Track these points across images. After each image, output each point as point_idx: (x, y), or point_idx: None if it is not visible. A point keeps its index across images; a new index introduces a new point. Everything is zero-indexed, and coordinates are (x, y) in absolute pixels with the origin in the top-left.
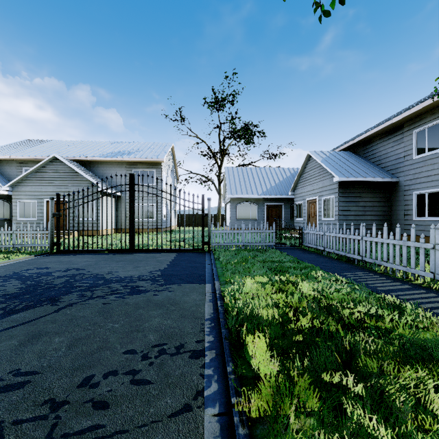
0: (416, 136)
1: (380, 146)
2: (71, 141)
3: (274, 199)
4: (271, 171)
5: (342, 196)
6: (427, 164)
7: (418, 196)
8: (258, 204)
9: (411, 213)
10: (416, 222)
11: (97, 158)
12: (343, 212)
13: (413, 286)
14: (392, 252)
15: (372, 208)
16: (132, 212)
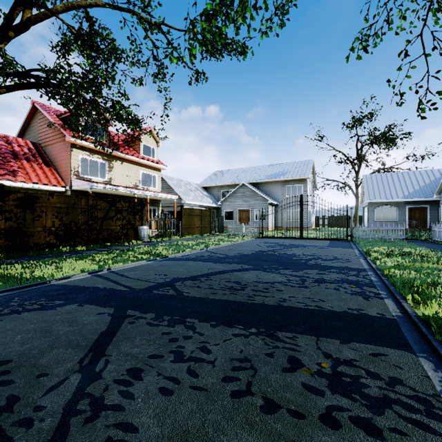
0: None
1: None
2: (241, 169)
3: (417, 201)
4: (416, 174)
5: None
6: None
7: None
8: (398, 206)
9: None
10: None
11: (263, 181)
12: None
13: None
14: None
15: None
16: (301, 217)
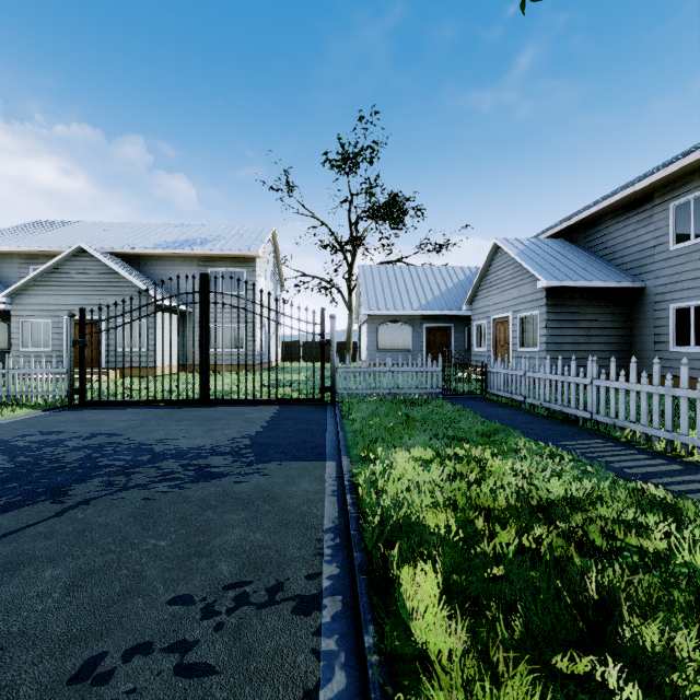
0: (675, 213)
1: (613, 230)
2: (110, 223)
3: (439, 317)
4: (434, 271)
5: (552, 312)
6: (694, 259)
7: (677, 312)
8: (412, 324)
9: (667, 340)
10: (674, 355)
11: (151, 251)
12: (553, 339)
13: (688, 466)
14: (646, 407)
15: (601, 332)
16: (204, 339)
